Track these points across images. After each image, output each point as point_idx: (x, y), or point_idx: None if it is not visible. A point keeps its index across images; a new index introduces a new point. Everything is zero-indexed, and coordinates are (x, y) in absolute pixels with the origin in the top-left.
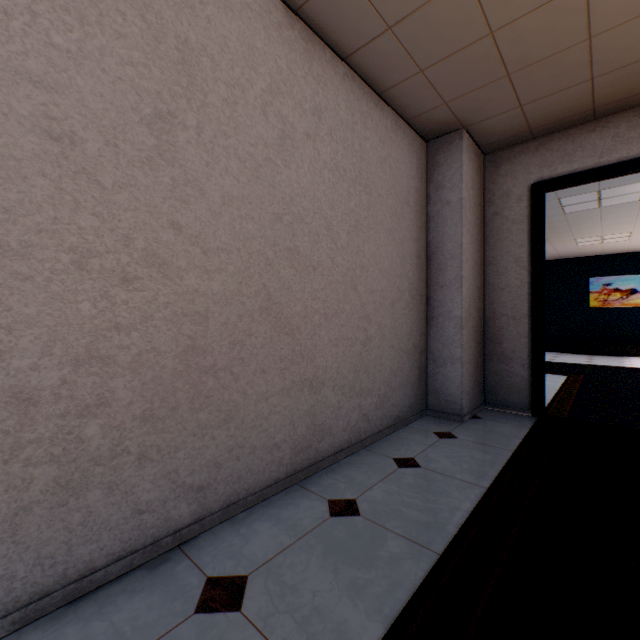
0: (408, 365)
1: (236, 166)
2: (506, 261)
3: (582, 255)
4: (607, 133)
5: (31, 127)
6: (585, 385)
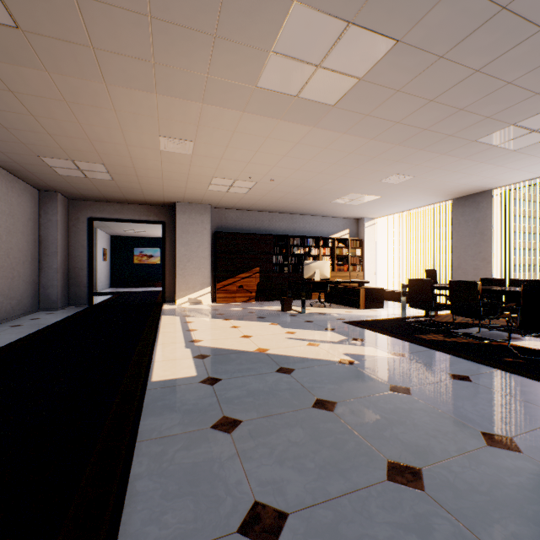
0: (31, 289)
1: None
2: (79, 246)
3: (131, 236)
4: (113, 208)
5: None
6: (118, 297)
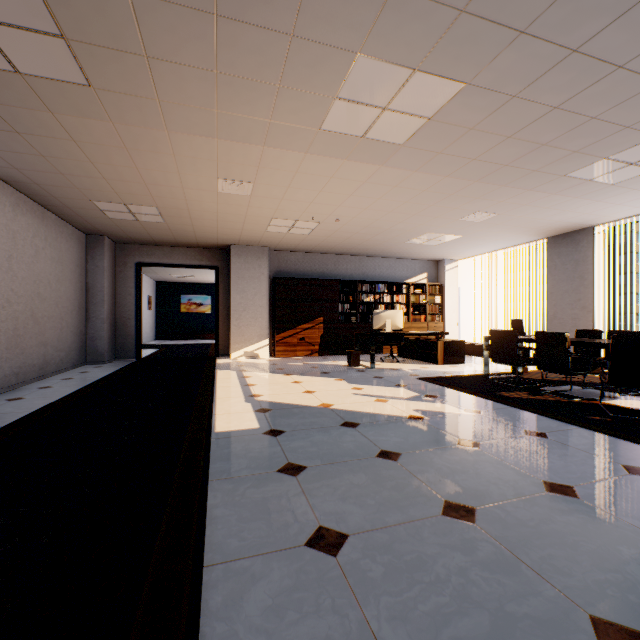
0: (79, 340)
1: (25, 267)
2: (126, 293)
3: (178, 281)
4: (163, 252)
5: None
6: (166, 350)
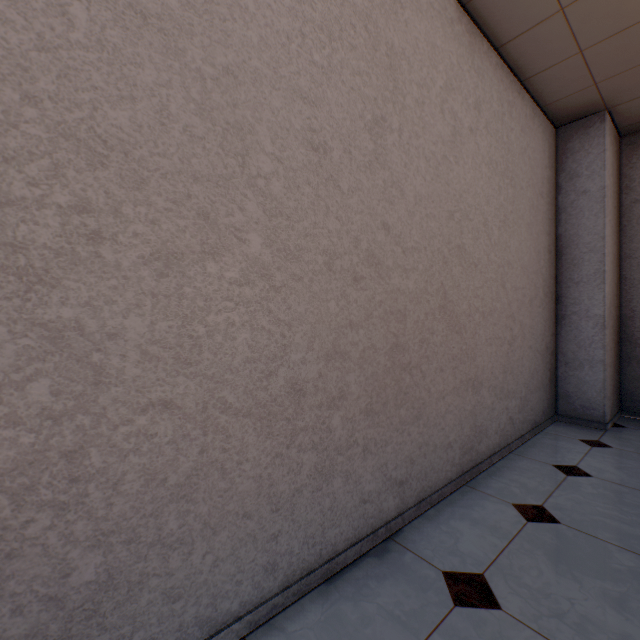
0: (541, 367)
1: (423, 165)
2: None
3: None
4: None
5: (301, 140)
6: None
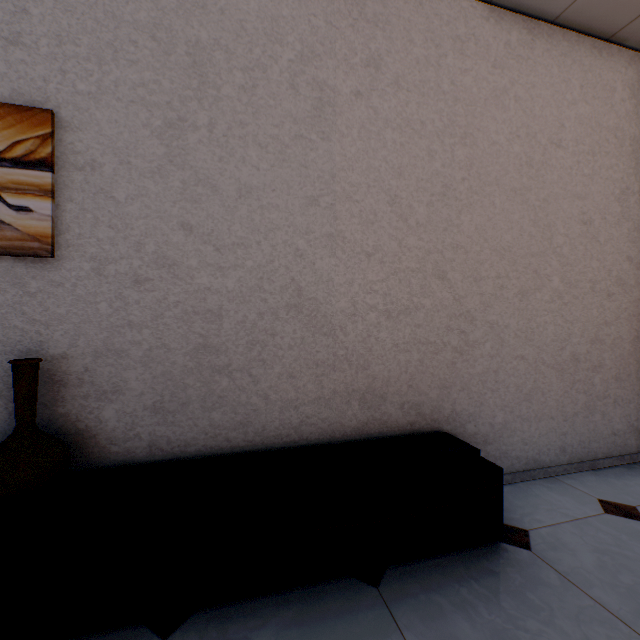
0: None
1: None
2: None
3: None
4: None
5: (576, 221)
6: None
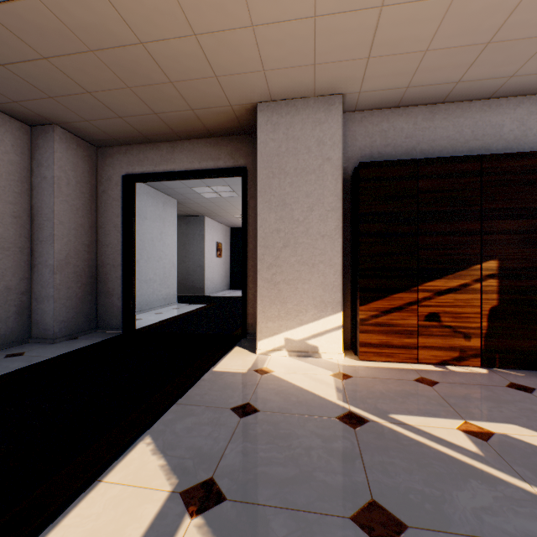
0: None
1: None
2: (110, 226)
3: None
4: (159, 153)
5: None
6: (205, 309)
